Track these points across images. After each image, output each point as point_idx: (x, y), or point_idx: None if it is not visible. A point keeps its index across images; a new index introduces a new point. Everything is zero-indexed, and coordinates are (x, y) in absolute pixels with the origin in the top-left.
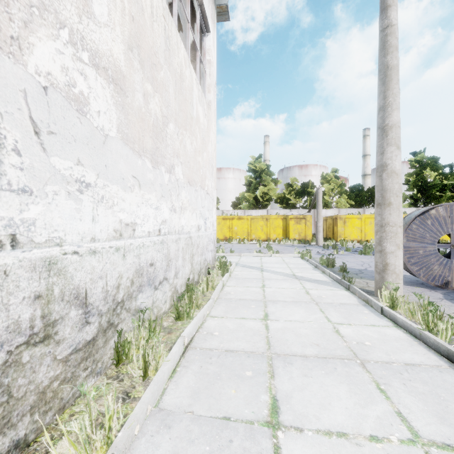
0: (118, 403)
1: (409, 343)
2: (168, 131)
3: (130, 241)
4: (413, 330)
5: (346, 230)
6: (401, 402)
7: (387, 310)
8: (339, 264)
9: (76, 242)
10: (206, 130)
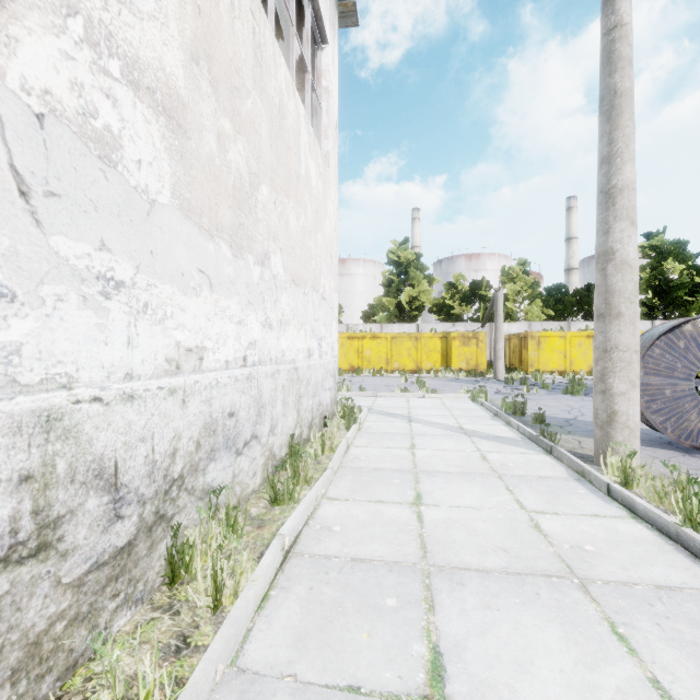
0: (168, 656)
1: (659, 548)
2: (259, 198)
3: (195, 377)
4: (665, 525)
5: (541, 355)
6: (656, 660)
7: (618, 489)
8: (532, 411)
9: (99, 382)
10: (322, 199)
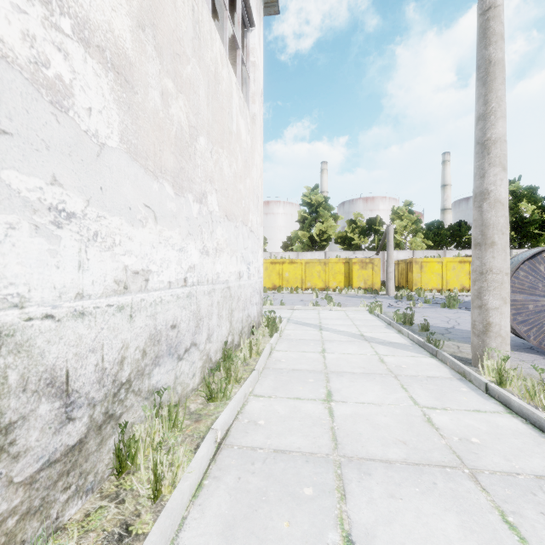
0: (111, 544)
1: (534, 441)
2: (198, 147)
3: (141, 296)
4: (538, 420)
5: (423, 276)
6: None
7: (495, 388)
8: (418, 321)
9: (50, 301)
10: (250, 151)
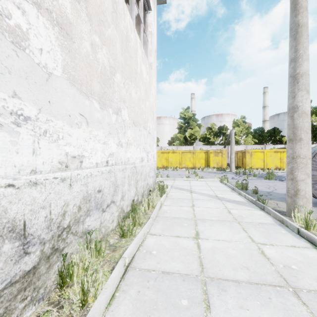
0: None
1: None
2: (115, 80)
3: (77, 172)
4: None
5: (252, 160)
6: None
7: (304, 231)
8: (250, 187)
9: (12, 175)
10: (148, 84)
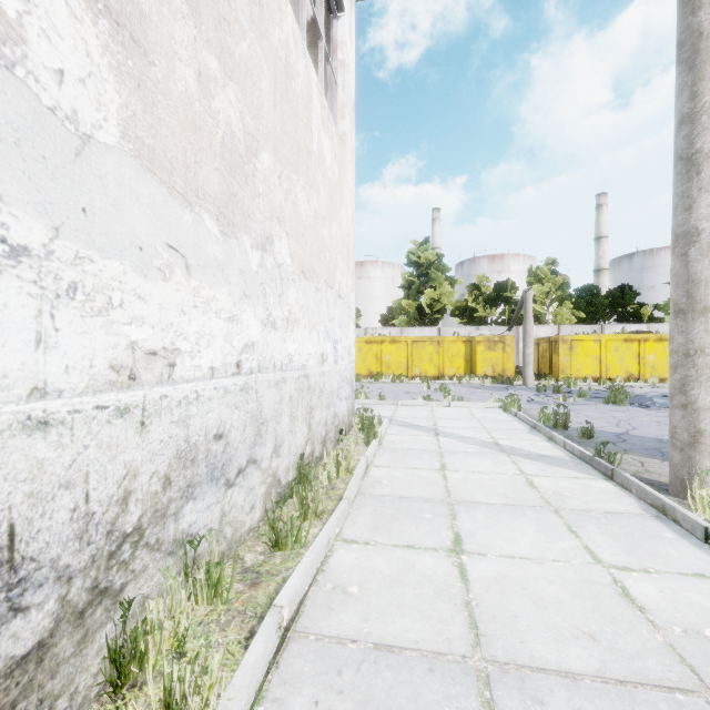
0: None
1: None
2: (259, 167)
3: (162, 390)
4: None
5: (574, 360)
6: None
7: None
8: (574, 423)
9: None
10: (337, 183)
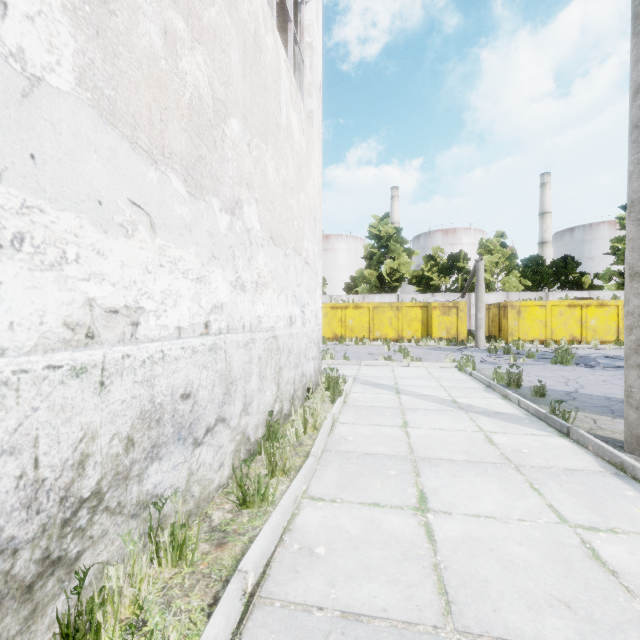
0: None
1: None
2: (227, 132)
3: (124, 349)
4: None
5: (521, 324)
6: None
7: None
8: (526, 382)
9: None
10: (305, 157)
